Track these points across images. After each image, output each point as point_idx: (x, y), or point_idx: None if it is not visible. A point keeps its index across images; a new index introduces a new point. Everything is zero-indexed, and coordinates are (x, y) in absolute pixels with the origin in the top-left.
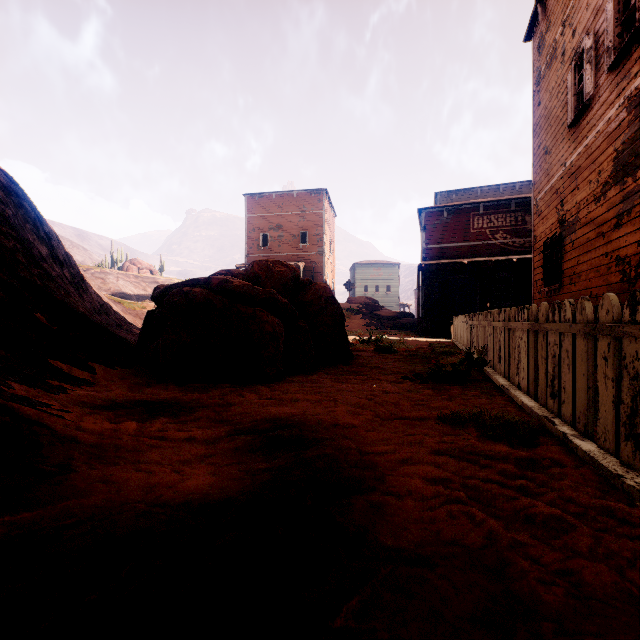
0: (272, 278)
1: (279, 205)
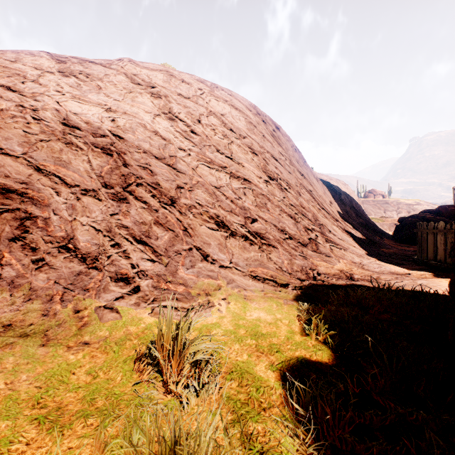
0: (447, 212)
1: None
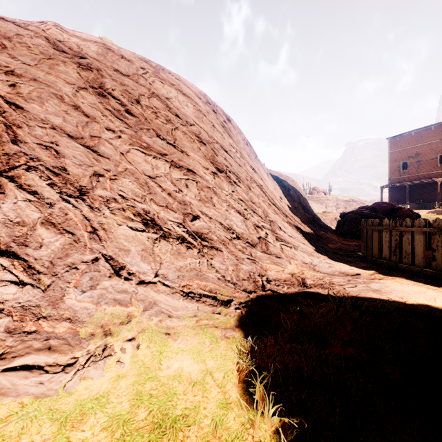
0: (380, 209)
1: (417, 139)
